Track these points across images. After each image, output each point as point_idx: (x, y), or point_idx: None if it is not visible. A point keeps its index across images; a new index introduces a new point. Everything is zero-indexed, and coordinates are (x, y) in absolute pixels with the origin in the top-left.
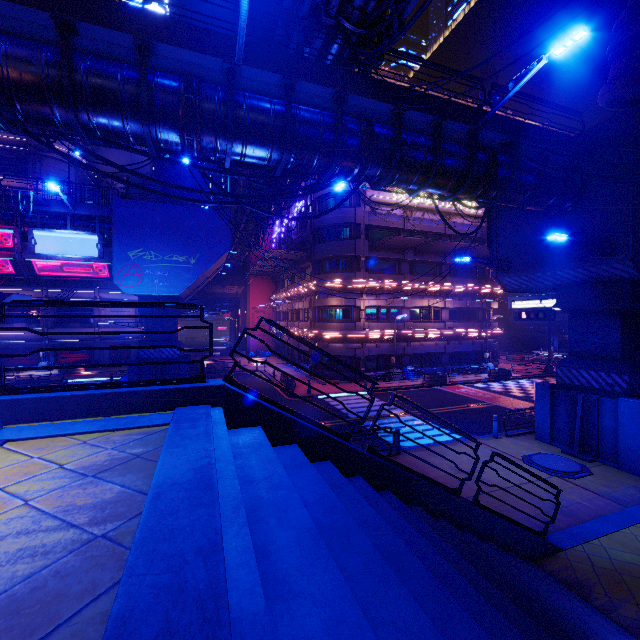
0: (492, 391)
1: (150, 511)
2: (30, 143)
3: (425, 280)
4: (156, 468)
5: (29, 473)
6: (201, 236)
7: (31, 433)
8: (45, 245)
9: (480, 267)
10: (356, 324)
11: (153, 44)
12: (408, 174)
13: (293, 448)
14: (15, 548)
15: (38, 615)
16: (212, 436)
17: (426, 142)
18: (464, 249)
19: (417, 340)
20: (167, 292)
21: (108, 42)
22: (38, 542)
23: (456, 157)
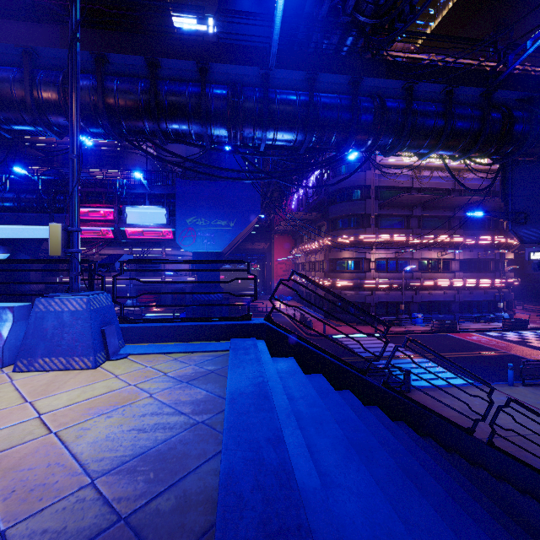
0: (507, 340)
1: (230, 410)
2: (121, 144)
3: (434, 233)
4: (227, 381)
5: (147, 376)
6: (238, 204)
7: (142, 350)
8: (132, 217)
9: (493, 219)
10: (366, 274)
11: (210, 65)
12: (418, 140)
13: (319, 377)
14: (152, 422)
15: (176, 464)
16: (261, 361)
17: (437, 109)
18: (475, 203)
19: (425, 289)
20: (213, 249)
21: (179, 69)
22: (165, 421)
23: (468, 119)
